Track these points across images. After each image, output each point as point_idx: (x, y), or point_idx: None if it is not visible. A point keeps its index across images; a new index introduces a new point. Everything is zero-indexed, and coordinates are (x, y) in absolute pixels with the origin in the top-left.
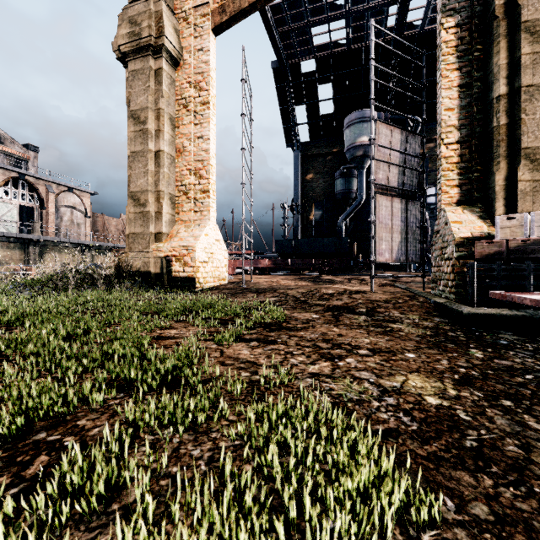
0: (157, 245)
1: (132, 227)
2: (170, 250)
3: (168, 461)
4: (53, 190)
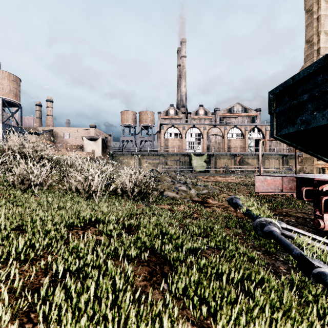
0: (317, 162)
1: (305, 155)
2: (324, 165)
3: (297, 200)
4: (268, 129)
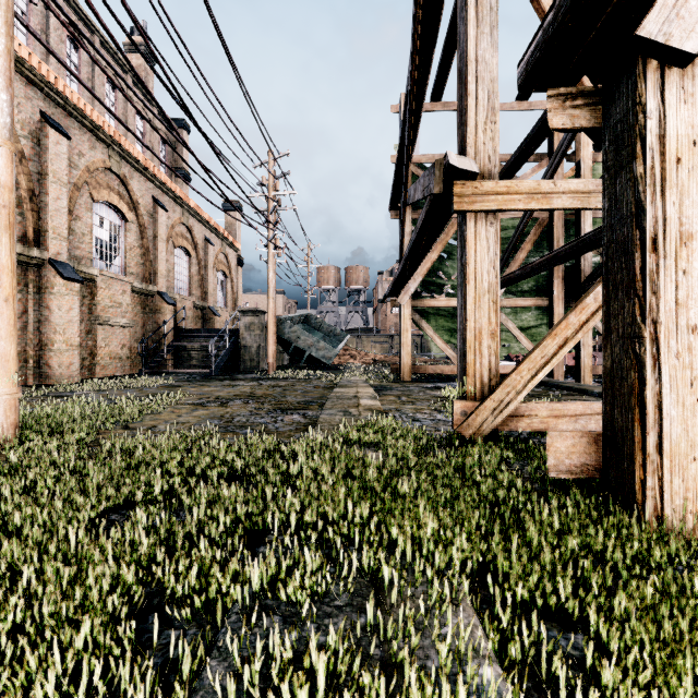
0: None
1: None
2: None
3: None
4: None
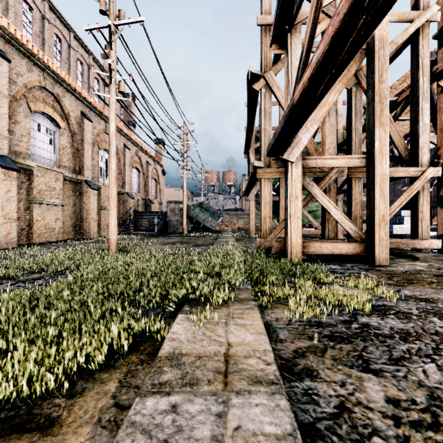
0: None
1: None
2: None
3: None
4: None
